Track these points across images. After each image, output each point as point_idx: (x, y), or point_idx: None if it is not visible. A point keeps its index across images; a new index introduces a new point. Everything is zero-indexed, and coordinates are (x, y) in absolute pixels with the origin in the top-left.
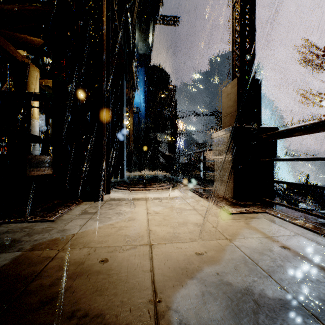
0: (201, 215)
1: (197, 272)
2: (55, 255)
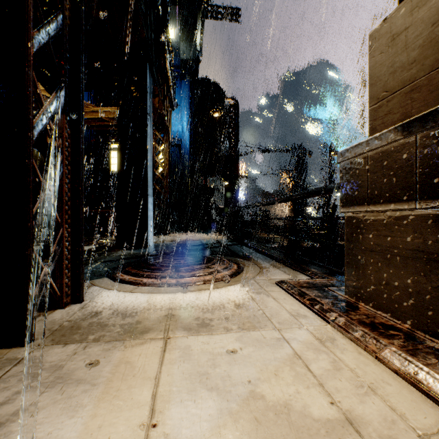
0: None
1: None
2: None
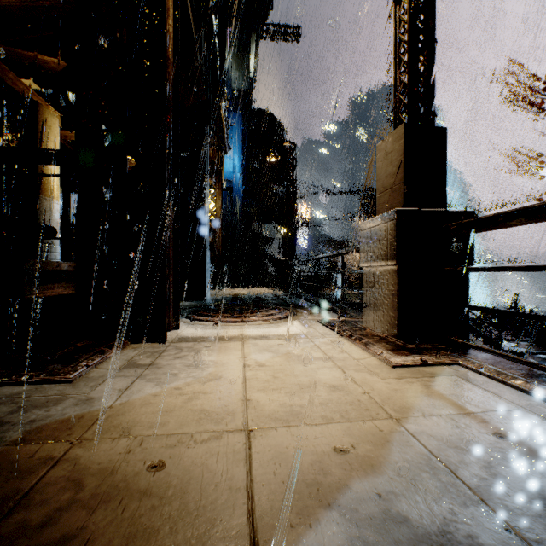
0: (342, 370)
1: (338, 493)
2: (62, 453)
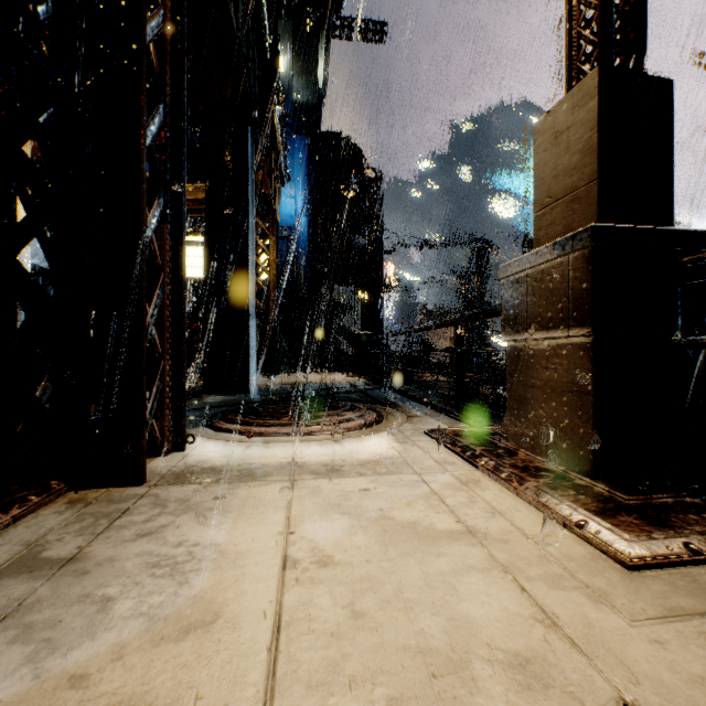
0: (515, 579)
1: None
2: None
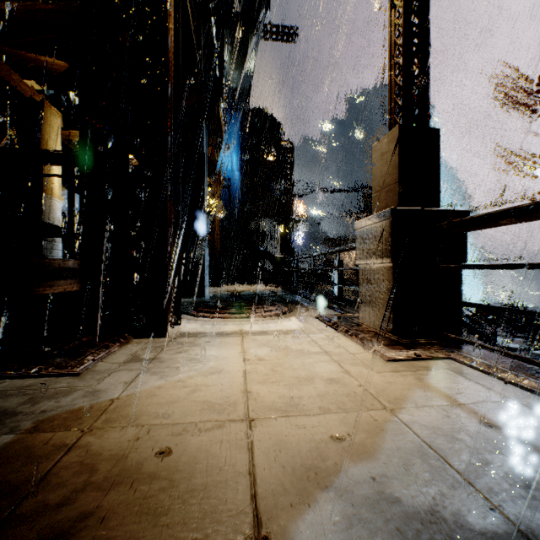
0: (338, 363)
1: (335, 477)
2: (75, 441)
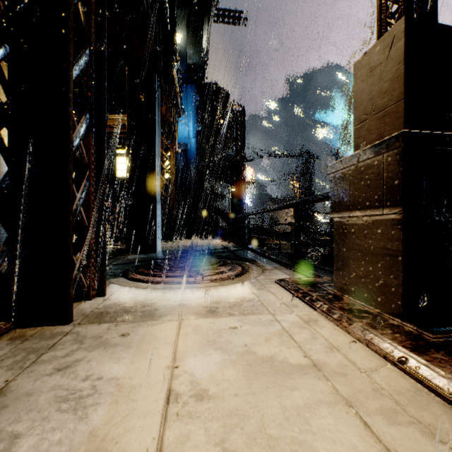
0: (358, 414)
1: None
2: None
